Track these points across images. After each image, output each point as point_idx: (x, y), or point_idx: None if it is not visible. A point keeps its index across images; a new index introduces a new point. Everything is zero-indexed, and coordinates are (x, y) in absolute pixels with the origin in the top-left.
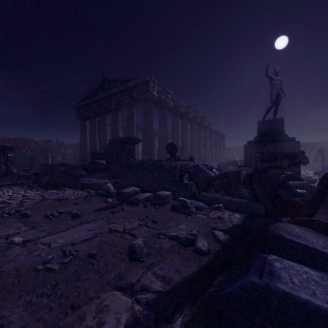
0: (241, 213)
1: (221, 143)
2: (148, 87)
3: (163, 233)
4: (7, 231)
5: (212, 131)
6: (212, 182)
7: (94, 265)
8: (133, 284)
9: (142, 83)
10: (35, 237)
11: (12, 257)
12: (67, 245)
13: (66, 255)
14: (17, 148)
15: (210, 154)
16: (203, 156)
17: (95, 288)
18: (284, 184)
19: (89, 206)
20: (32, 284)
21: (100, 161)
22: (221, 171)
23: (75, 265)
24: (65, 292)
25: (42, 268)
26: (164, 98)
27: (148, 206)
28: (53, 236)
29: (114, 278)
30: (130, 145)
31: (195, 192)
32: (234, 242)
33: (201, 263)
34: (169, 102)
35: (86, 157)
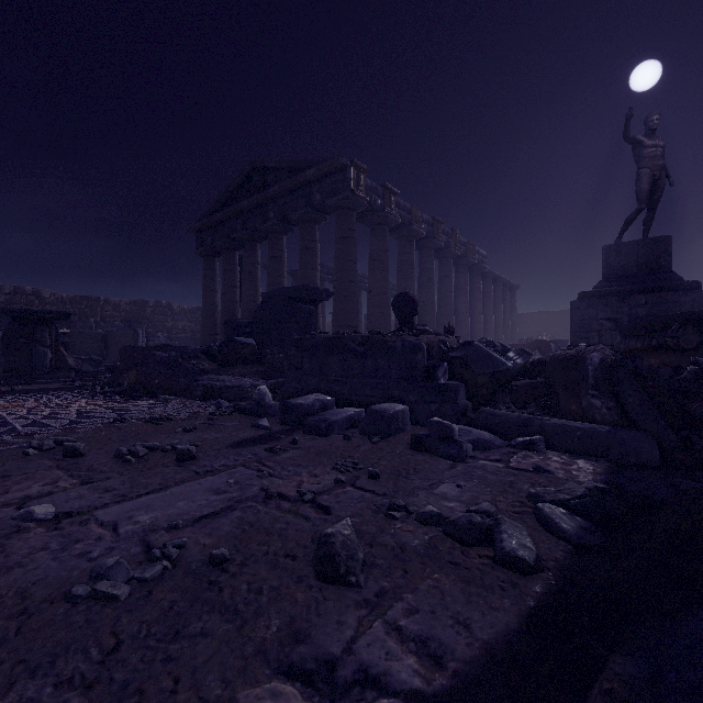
0: (594, 460)
1: (508, 303)
2: (347, 180)
3: (400, 507)
4: (27, 489)
5: (488, 277)
6: (507, 384)
7: (222, 591)
8: (334, 659)
9: (333, 171)
10: (85, 505)
11: (20, 557)
12: (159, 530)
13: (153, 559)
14: (78, 317)
15: (484, 328)
16: (468, 332)
17: (223, 668)
18: (697, 389)
19: (217, 436)
20: (52, 641)
21: (243, 339)
22: (529, 358)
23: (173, 588)
24: (136, 677)
25: (85, 592)
26: (382, 204)
27: (354, 437)
28: (127, 503)
29: (278, 636)
30: (308, 305)
31: (466, 408)
32: (605, 538)
33: (526, 600)
34: (393, 213)
35: (216, 335)
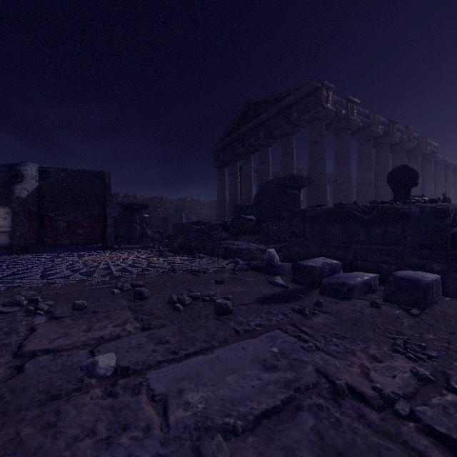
0: None
1: None
2: (318, 98)
3: None
4: (103, 329)
5: (439, 164)
6: None
7: None
8: None
9: (307, 94)
10: (140, 360)
11: (65, 443)
12: (214, 431)
13: None
14: (153, 209)
15: None
16: None
17: None
18: None
19: (243, 290)
20: None
21: (247, 216)
22: None
23: None
24: None
25: None
26: (345, 113)
27: (380, 304)
28: (177, 365)
29: None
30: (293, 190)
31: None
32: None
33: None
34: (355, 119)
35: (225, 217)
